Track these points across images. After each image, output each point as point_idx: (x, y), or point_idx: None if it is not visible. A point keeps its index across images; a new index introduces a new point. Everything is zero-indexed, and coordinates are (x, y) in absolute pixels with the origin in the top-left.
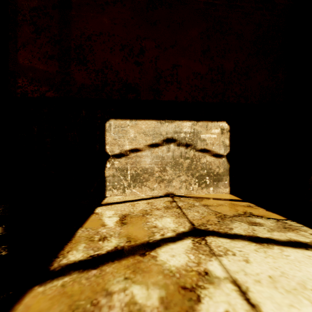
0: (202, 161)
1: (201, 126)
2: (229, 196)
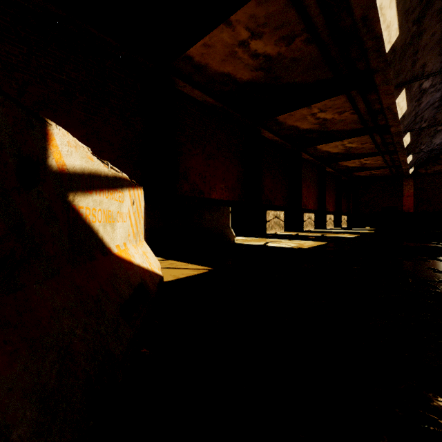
0: None
1: None
2: None
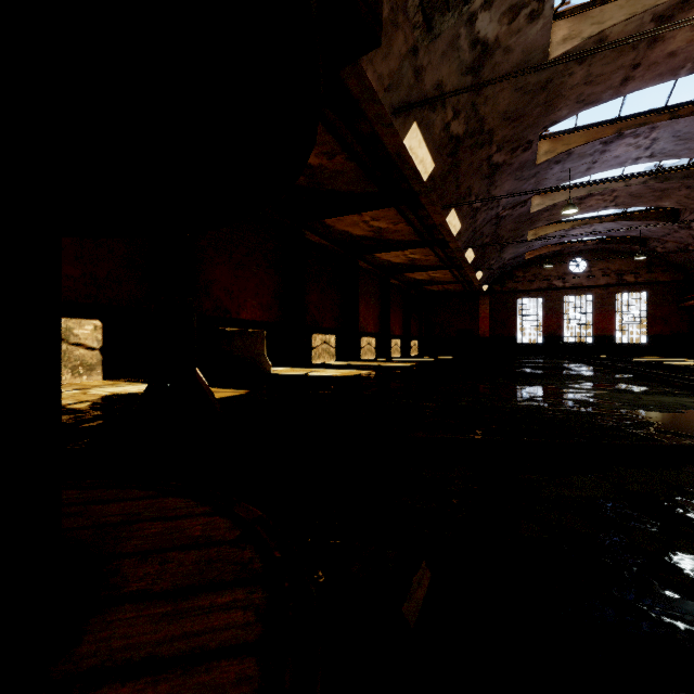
0: (75, 354)
1: (75, 323)
2: (102, 381)
